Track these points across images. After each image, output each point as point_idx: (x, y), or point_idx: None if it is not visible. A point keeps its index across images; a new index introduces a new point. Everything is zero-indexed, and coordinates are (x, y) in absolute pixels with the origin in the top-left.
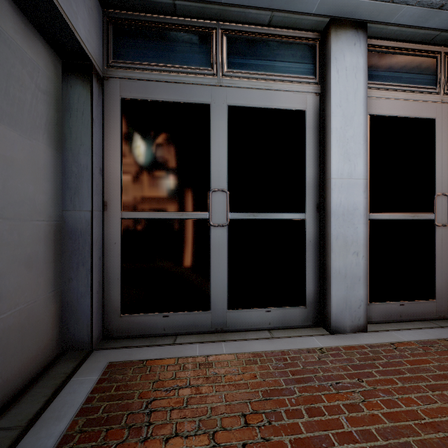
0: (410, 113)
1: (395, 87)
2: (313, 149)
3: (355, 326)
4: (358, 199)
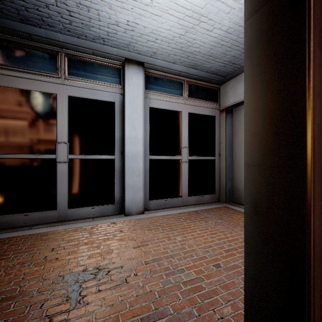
0: (170, 108)
1: (162, 95)
2: (119, 122)
3: (138, 211)
4: (139, 149)
